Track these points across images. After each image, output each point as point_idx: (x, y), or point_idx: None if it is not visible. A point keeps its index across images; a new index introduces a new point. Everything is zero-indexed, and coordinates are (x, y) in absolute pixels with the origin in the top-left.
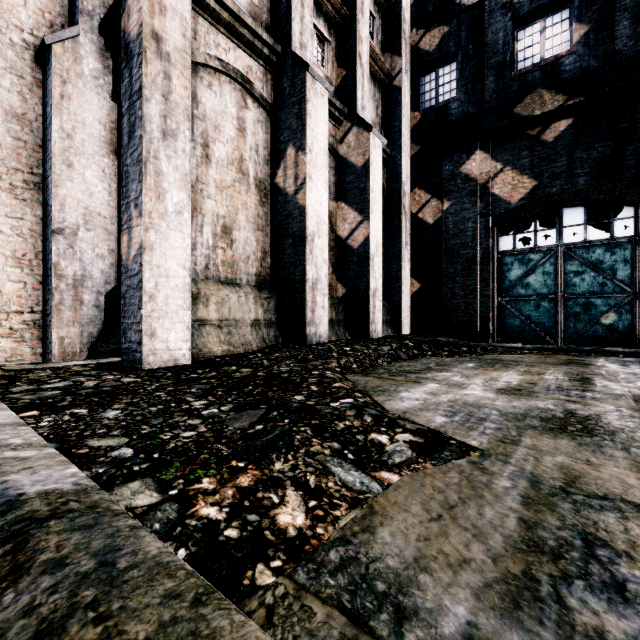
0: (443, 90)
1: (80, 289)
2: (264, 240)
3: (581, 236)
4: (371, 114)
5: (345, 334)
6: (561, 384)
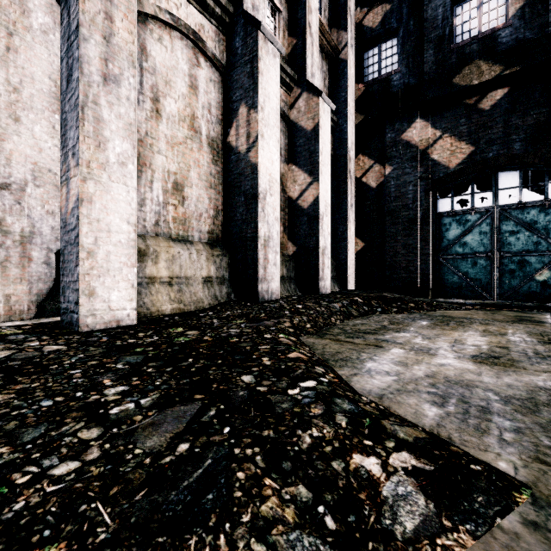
0: (385, 63)
1: (28, 246)
2: (217, 198)
3: (516, 198)
4: (319, 84)
5: (295, 290)
6: (536, 348)
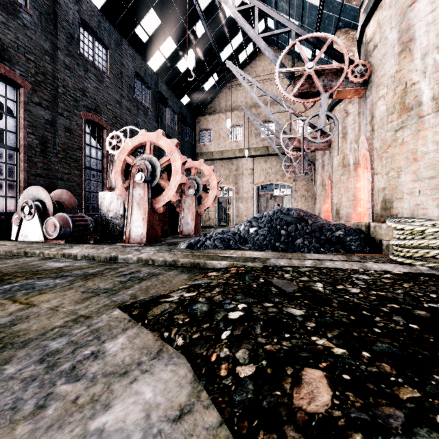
0: None
1: None
2: None
3: None
4: None
5: None
6: None
